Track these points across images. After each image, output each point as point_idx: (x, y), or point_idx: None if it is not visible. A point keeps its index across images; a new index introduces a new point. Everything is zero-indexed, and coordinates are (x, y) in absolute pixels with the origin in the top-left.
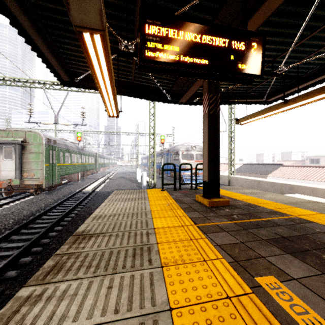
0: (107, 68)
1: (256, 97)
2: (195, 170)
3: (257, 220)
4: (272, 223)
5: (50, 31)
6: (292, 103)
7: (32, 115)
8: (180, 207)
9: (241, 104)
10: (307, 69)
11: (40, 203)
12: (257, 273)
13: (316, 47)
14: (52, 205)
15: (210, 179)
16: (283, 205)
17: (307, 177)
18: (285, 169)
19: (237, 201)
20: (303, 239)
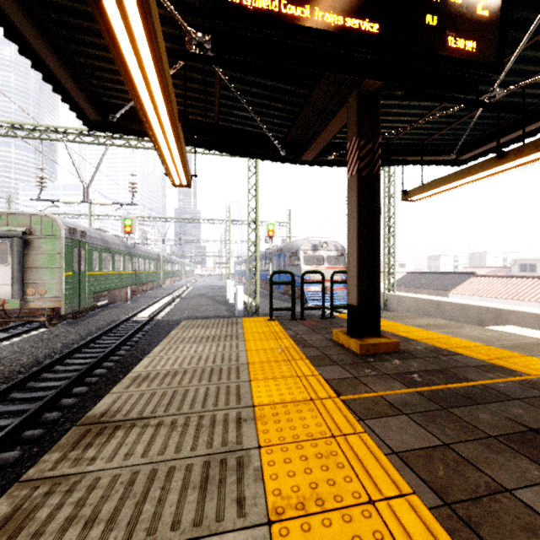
0: (160, 80)
1: (439, 153)
2: (330, 284)
3: (462, 385)
4: (496, 392)
5: (55, 18)
6: (515, 157)
7: (45, 187)
8: (305, 355)
9: (413, 164)
10: (537, 98)
11: (54, 342)
12: None
13: None
14: (76, 345)
15: (362, 301)
16: (502, 352)
17: (518, 295)
18: (480, 282)
19: (412, 342)
20: None
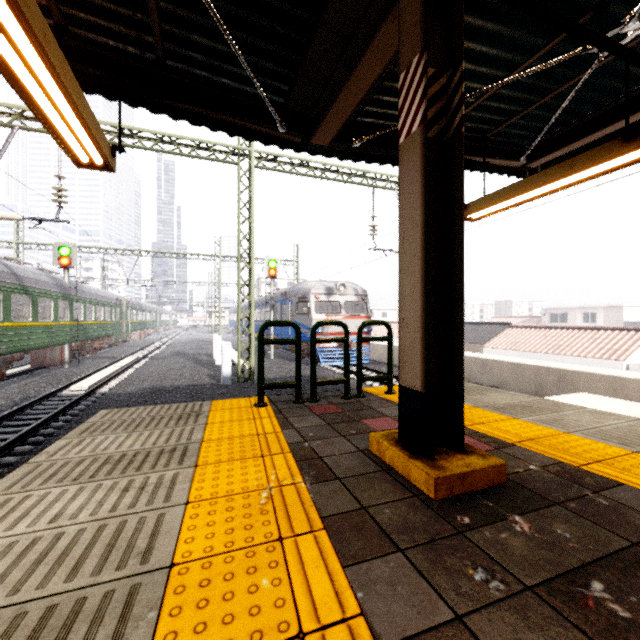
0: None
1: (504, 155)
2: (358, 342)
3: None
4: None
5: None
6: None
7: None
8: (319, 512)
9: (474, 166)
10: None
11: None
12: None
13: None
14: None
15: (429, 380)
16: None
17: (559, 349)
18: (516, 334)
19: (512, 450)
20: None
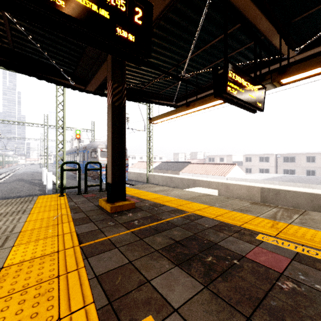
0: None
1: (167, 100)
2: (106, 170)
3: (157, 223)
4: (171, 224)
5: None
6: (192, 107)
7: None
8: (73, 218)
9: (154, 104)
10: (204, 82)
11: None
12: (132, 318)
13: (208, 62)
14: None
15: (116, 180)
16: (184, 202)
17: (206, 172)
18: (192, 166)
19: (145, 201)
20: (194, 240)
